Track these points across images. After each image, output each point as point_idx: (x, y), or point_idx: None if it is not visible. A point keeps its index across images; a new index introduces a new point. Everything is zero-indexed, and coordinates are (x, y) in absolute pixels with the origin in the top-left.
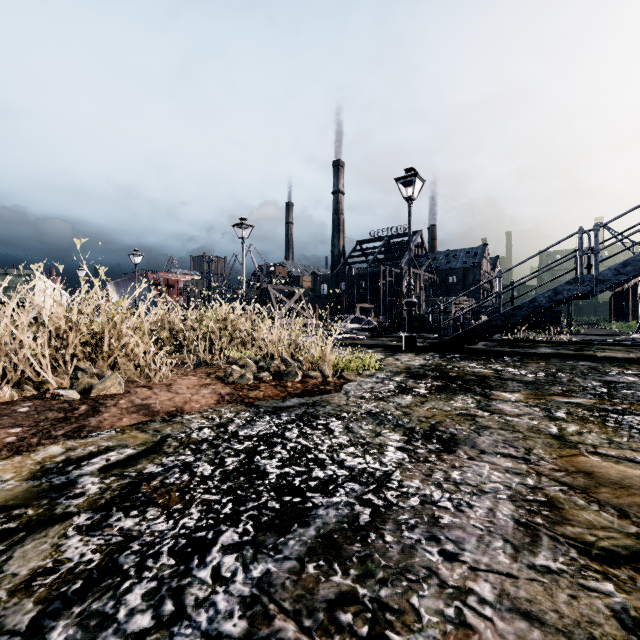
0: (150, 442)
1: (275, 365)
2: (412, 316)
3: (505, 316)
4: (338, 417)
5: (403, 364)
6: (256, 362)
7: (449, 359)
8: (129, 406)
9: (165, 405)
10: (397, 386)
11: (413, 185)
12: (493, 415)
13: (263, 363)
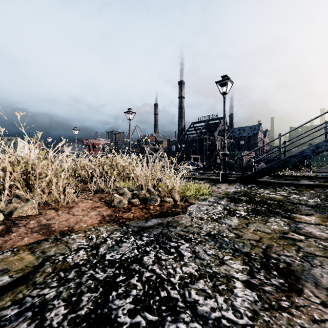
0: (29, 267)
1: (142, 194)
2: (226, 162)
3: (283, 161)
4: (186, 239)
5: (223, 191)
6: (132, 190)
7: (250, 188)
8: (35, 226)
9: (61, 225)
10: (224, 208)
11: (226, 85)
12: (309, 239)
13: (136, 191)
